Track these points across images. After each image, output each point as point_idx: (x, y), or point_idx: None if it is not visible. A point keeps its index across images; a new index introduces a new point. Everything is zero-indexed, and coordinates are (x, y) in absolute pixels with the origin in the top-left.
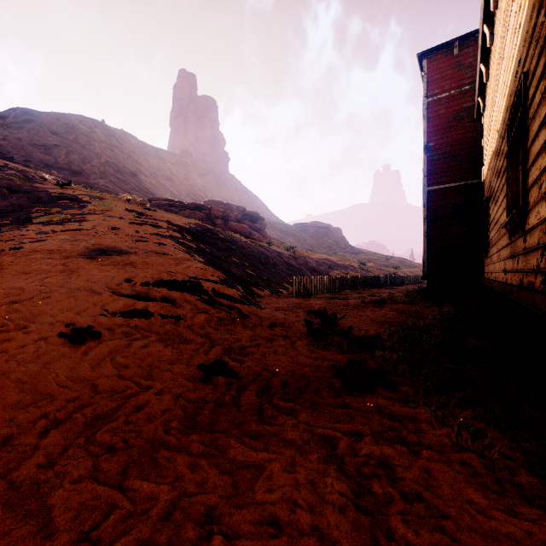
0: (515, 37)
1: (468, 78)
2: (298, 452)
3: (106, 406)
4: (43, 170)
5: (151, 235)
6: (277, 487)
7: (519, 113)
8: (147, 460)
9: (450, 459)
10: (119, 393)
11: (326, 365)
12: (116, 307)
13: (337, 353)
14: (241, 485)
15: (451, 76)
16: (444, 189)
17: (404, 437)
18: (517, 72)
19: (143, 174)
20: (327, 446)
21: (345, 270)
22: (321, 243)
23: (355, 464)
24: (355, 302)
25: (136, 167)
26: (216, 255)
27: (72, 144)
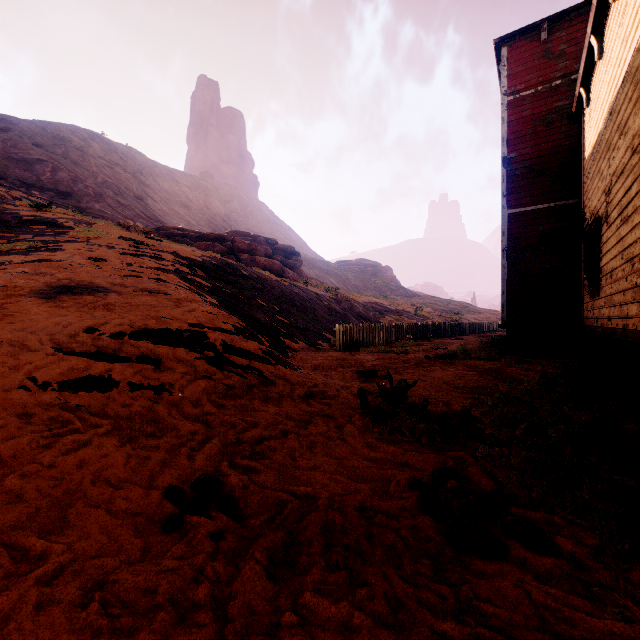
0: None
1: (560, 69)
2: None
3: None
4: (20, 189)
5: (148, 269)
6: None
7: None
8: None
9: None
10: None
11: (399, 479)
12: (54, 373)
13: (412, 449)
14: None
15: (538, 67)
16: (529, 213)
17: None
18: None
19: (152, 198)
20: None
21: (398, 317)
22: (368, 284)
23: None
24: (417, 357)
25: (143, 190)
26: (236, 296)
27: (60, 159)
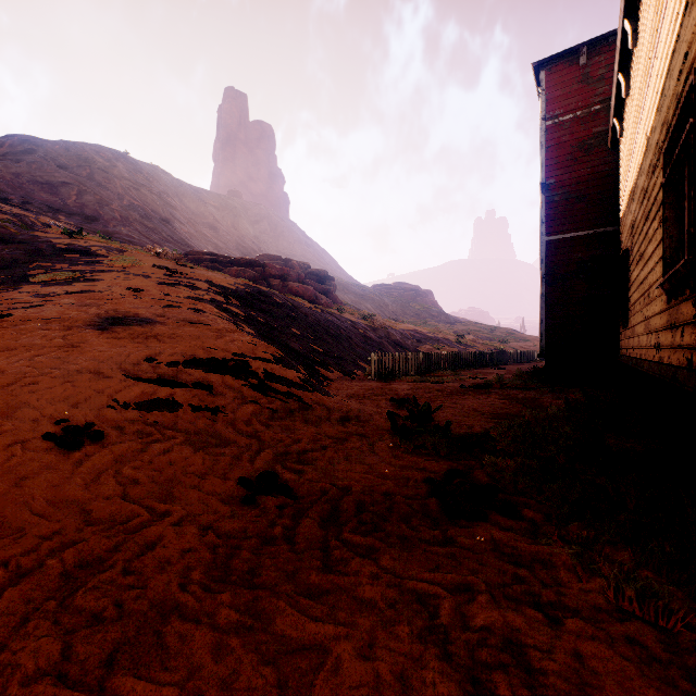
0: (678, 24)
1: (599, 94)
2: (379, 622)
3: (98, 545)
4: (47, 214)
5: (185, 299)
6: (348, 689)
7: (688, 126)
8: (148, 638)
9: (610, 634)
10: (120, 524)
11: (417, 477)
12: (130, 396)
13: (432, 459)
14: (292, 685)
15: (577, 92)
16: (568, 240)
17: (537, 594)
18: (681, 72)
19: (178, 221)
20: (423, 611)
21: (438, 345)
22: (407, 310)
23: (467, 644)
24: (452, 386)
25: (170, 212)
26: (271, 325)
27: (85, 182)
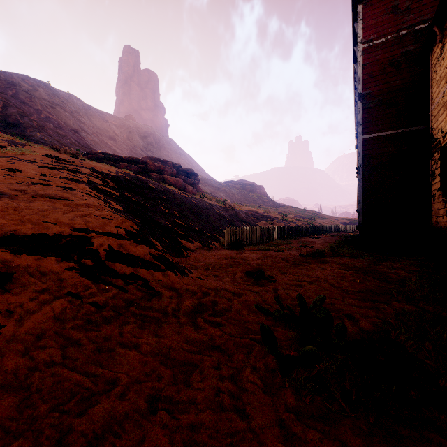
0: None
1: (406, 22)
2: None
3: None
4: None
5: (60, 179)
6: None
7: None
8: None
9: None
10: None
11: None
12: None
13: None
14: None
15: (388, 21)
16: (381, 137)
17: None
18: None
19: (86, 132)
20: None
21: (270, 221)
22: (247, 198)
23: None
24: (292, 255)
25: (79, 125)
26: (142, 204)
27: (10, 99)
